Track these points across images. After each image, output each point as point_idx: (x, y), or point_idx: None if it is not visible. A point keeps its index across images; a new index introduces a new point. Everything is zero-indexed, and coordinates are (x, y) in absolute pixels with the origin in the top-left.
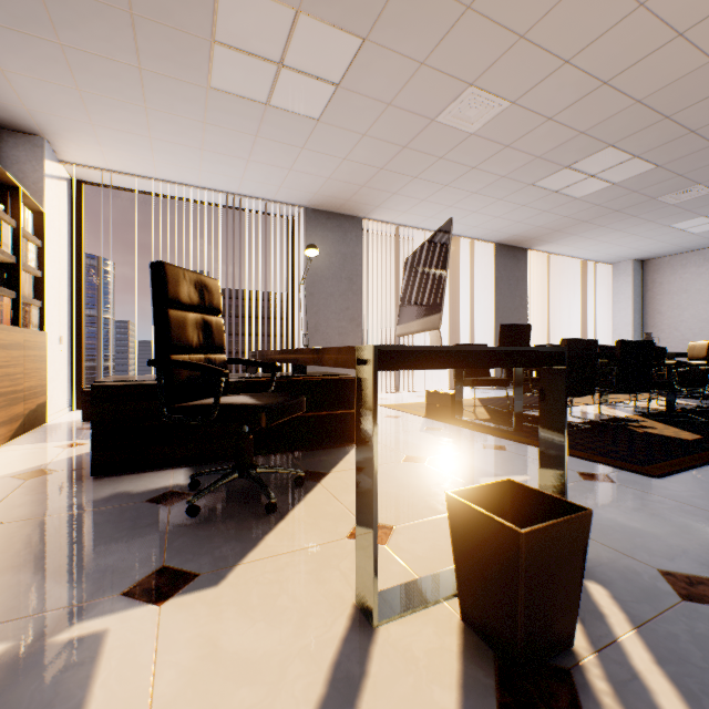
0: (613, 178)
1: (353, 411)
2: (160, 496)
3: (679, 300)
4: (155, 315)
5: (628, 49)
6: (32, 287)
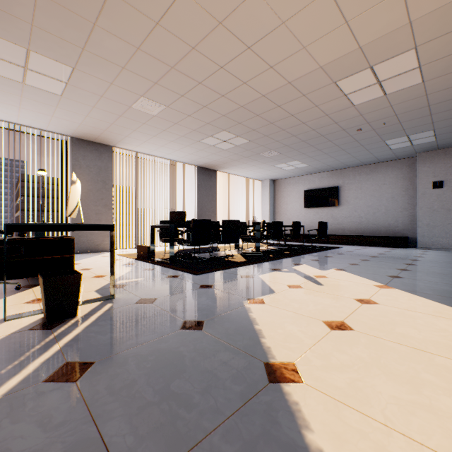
0: (235, 143)
1: (73, 255)
2: None
3: (287, 200)
4: None
5: (206, 96)
6: None
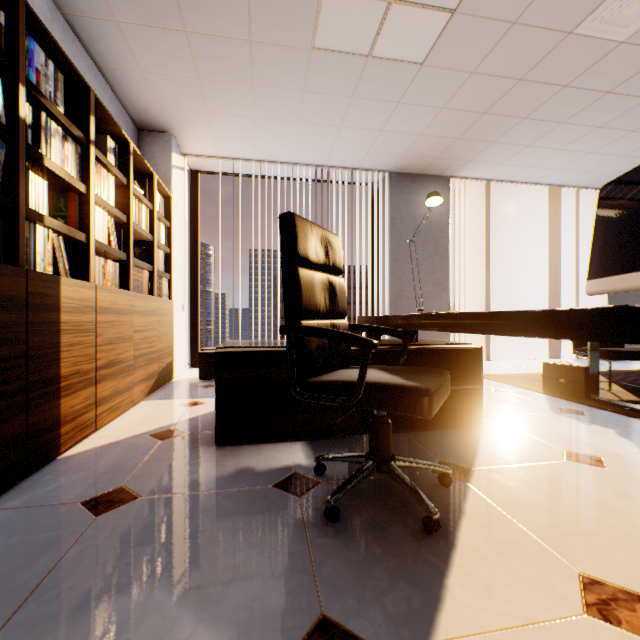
0: None
1: (479, 387)
2: (285, 480)
3: None
4: (284, 274)
5: None
6: (163, 262)
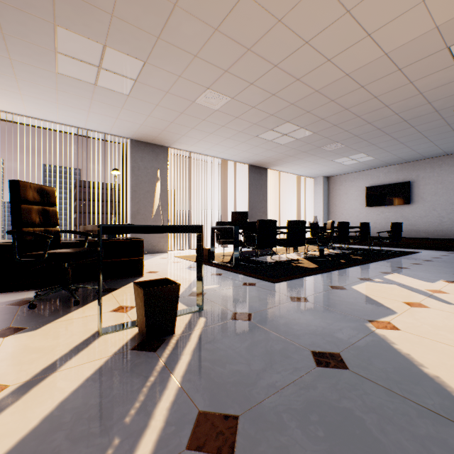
0: (296, 137)
1: (142, 258)
2: (16, 303)
3: (344, 199)
4: (12, 207)
5: (278, 82)
6: None
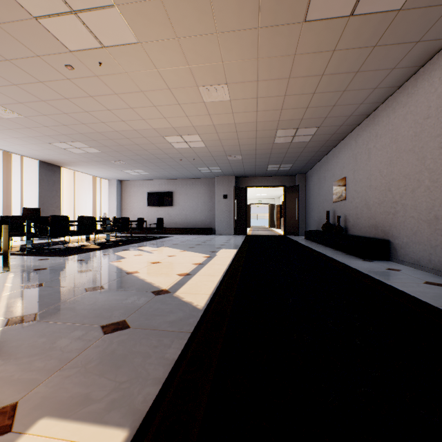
0: (87, 151)
1: None
2: None
3: (133, 199)
4: None
5: (68, 121)
6: None
